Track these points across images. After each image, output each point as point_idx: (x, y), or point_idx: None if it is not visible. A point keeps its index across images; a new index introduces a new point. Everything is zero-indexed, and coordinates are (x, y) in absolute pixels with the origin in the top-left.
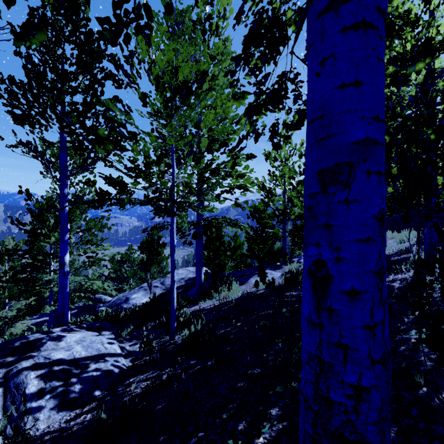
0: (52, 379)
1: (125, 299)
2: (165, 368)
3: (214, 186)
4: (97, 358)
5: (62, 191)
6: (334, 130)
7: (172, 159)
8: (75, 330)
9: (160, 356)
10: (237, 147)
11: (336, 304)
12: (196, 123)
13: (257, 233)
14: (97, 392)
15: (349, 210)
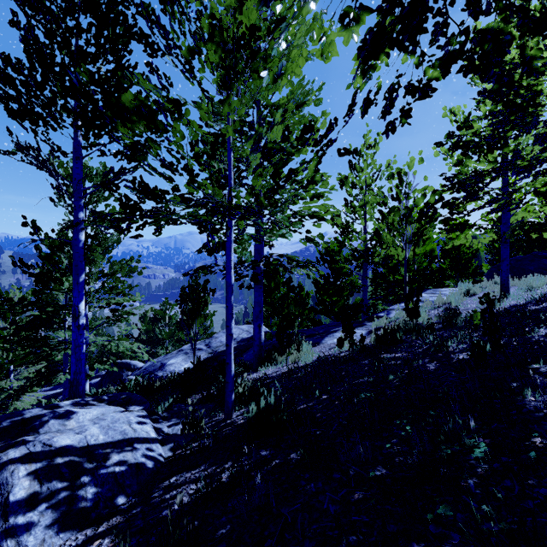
0: (52, 477)
1: (161, 365)
2: (223, 462)
3: (284, 206)
4: (121, 445)
5: (76, 216)
6: None
7: (228, 161)
8: (91, 404)
9: (214, 443)
10: (325, 137)
11: None
12: (276, 75)
13: (329, 281)
14: (120, 499)
15: None
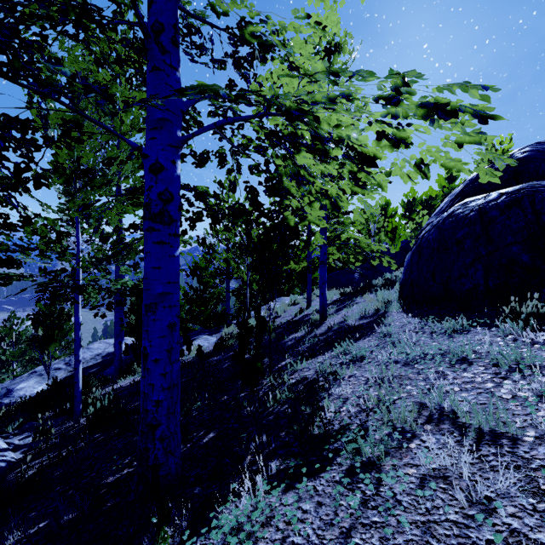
0: None
1: (6, 392)
2: (66, 448)
3: (132, 254)
4: None
5: None
6: (150, 287)
7: (77, 231)
8: None
9: (61, 441)
10: None
11: (150, 366)
12: (98, 219)
13: (197, 294)
14: None
15: (155, 324)
